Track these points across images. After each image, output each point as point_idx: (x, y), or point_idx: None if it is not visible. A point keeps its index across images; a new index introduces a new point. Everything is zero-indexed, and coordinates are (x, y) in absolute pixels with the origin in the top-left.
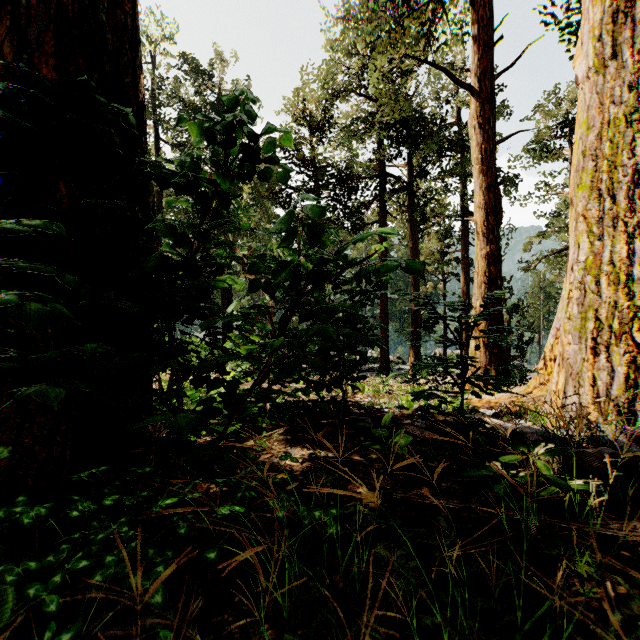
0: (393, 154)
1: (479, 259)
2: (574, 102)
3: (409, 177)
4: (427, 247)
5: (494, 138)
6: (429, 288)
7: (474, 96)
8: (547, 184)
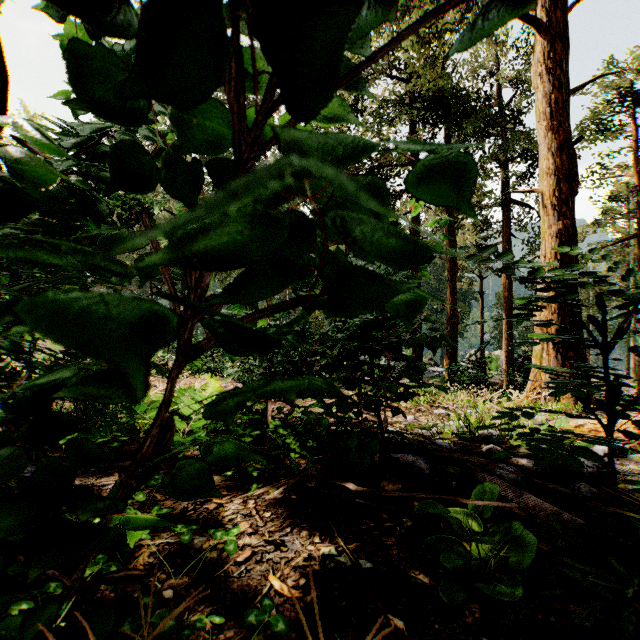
0: (427, 138)
1: (547, 239)
2: (637, 71)
3: None
4: (463, 240)
5: (567, 86)
6: (465, 285)
7: (541, 34)
8: (603, 166)
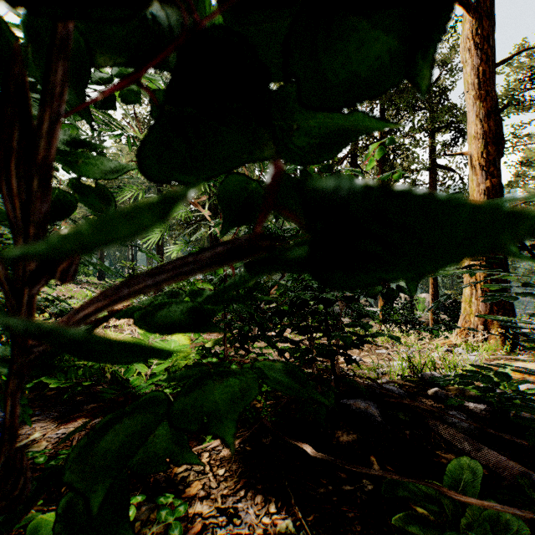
0: None
1: (475, 196)
2: None
3: (379, 134)
4: None
5: (493, 59)
6: None
7: (470, 13)
8: (516, 135)
